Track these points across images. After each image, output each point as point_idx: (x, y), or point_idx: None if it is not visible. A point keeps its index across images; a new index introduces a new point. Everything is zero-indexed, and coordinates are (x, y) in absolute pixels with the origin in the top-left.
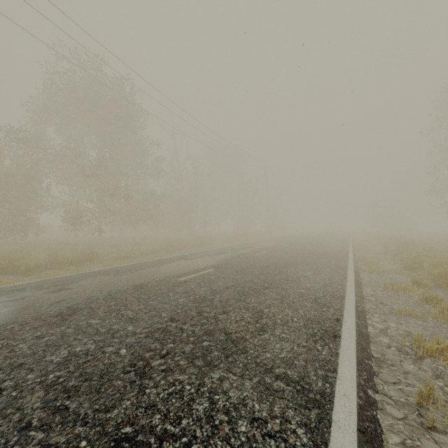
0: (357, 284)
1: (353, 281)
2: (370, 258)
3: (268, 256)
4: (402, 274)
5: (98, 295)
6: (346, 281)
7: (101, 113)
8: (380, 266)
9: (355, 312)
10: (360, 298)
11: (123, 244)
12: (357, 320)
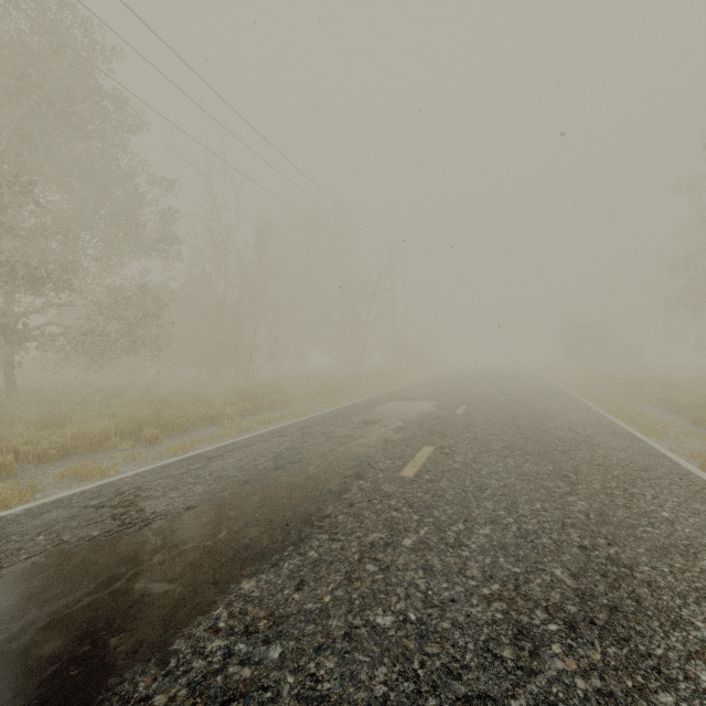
0: None
1: None
2: None
3: (453, 483)
4: None
5: None
6: None
7: None
8: None
9: None
10: None
11: (26, 416)
12: None
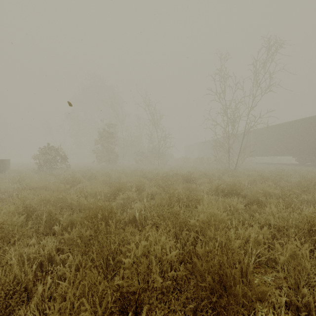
0: None
1: None
2: None
3: None
4: None
5: None
6: None
7: None
8: None
9: None
10: None
11: None
12: None
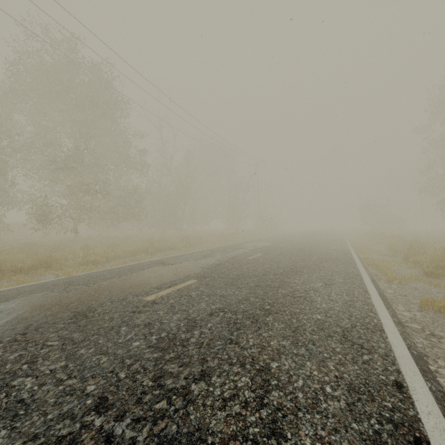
0: (385, 301)
1: (378, 297)
2: (379, 261)
3: (263, 260)
4: (427, 282)
5: (5, 333)
6: (369, 296)
7: (74, 97)
8: (395, 271)
9: (414, 362)
10: (401, 327)
11: (98, 245)
12: (428, 382)
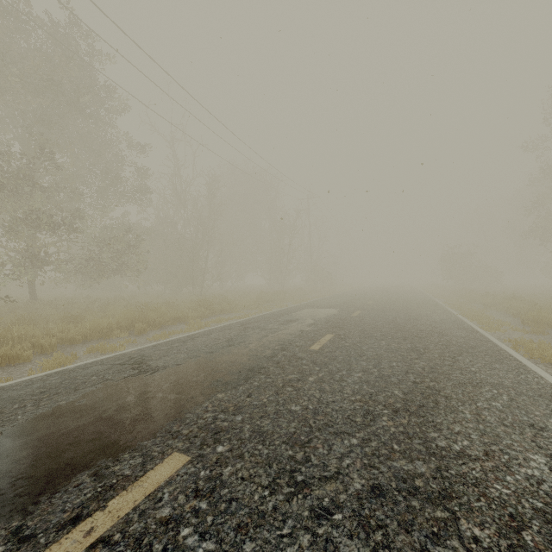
0: None
1: None
2: (547, 350)
3: (343, 353)
4: None
5: None
6: None
7: (15, 70)
8: None
9: None
10: None
11: (52, 316)
12: None
